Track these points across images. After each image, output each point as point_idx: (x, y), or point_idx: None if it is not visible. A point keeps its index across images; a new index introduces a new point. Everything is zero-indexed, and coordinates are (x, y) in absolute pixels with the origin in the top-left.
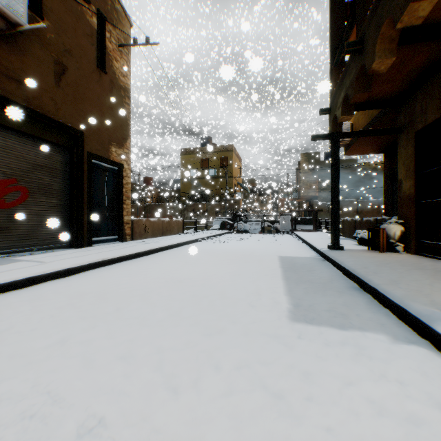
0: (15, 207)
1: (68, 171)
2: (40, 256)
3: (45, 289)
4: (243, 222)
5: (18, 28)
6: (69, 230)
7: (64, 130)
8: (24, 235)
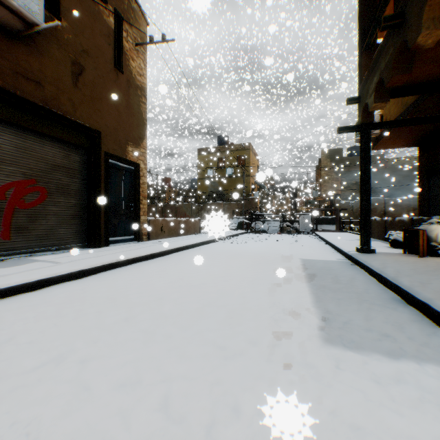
0: (34, 207)
1: (86, 171)
2: (57, 256)
3: (55, 292)
4: (261, 221)
5: (34, 28)
6: (86, 230)
7: (81, 130)
8: (43, 235)
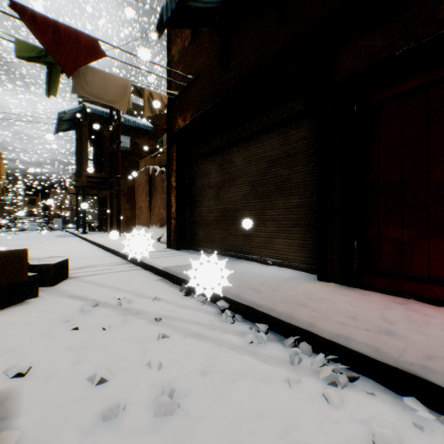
0: None
1: None
2: None
3: None
4: (21, 223)
5: None
6: None
7: None
8: None
